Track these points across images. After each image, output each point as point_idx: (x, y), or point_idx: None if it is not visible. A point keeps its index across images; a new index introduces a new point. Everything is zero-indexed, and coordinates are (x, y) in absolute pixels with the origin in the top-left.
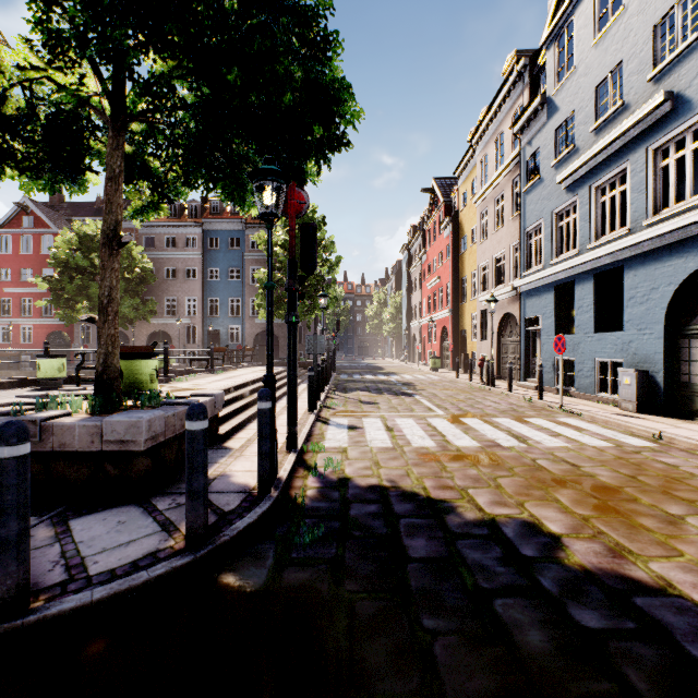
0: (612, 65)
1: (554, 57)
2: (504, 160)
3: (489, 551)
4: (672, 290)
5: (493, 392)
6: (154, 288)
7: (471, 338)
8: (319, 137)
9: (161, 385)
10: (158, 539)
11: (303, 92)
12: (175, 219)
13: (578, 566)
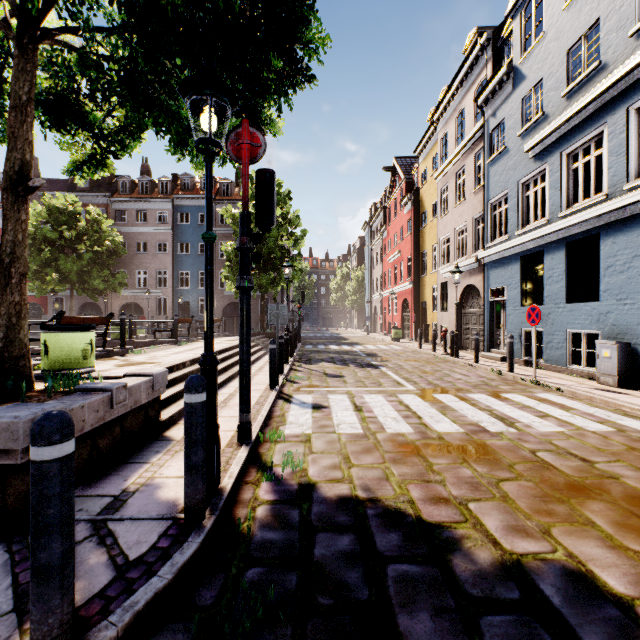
0: (586, 26)
1: (521, 25)
2: (466, 135)
3: None
4: None
5: (458, 363)
6: (126, 261)
7: (432, 309)
8: (277, 70)
9: (115, 358)
10: None
11: (257, 3)
12: (146, 195)
13: None
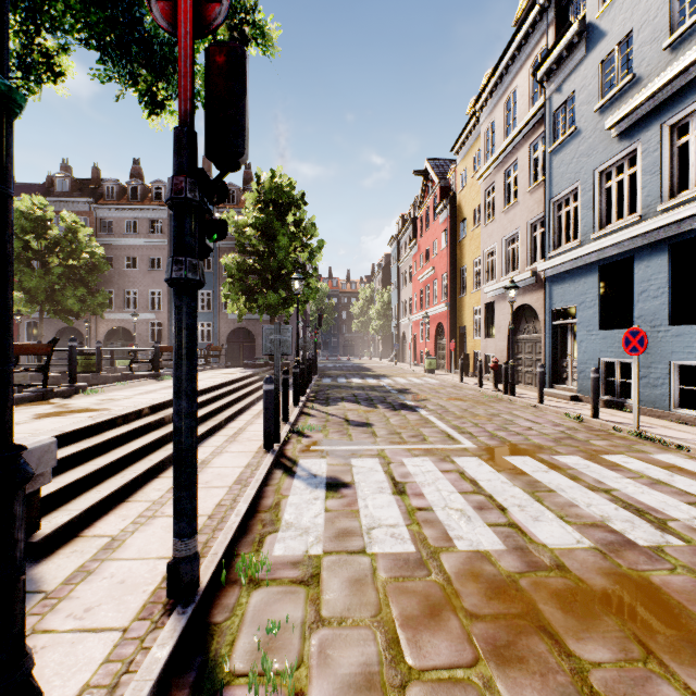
0: None
1: None
2: (518, 122)
3: None
4: None
5: (516, 402)
6: (112, 279)
7: (473, 336)
8: None
9: (51, 402)
10: None
11: None
12: (137, 202)
13: None
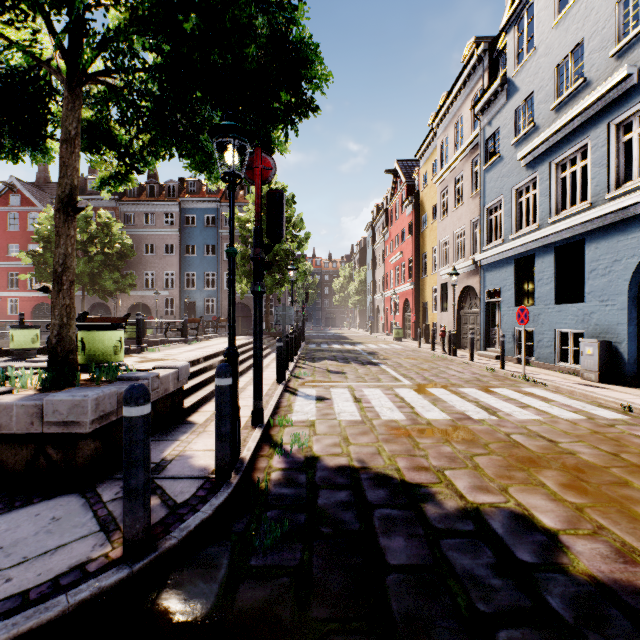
0: (573, 44)
1: (514, 39)
2: (464, 141)
3: (479, 554)
4: (635, 262)
5: (455, 361)
6: (134, 263)
7: (432, 310)
8: (286, 102)
9: (133, 355)
10: (93, 543)
11: (269, 50)
12: (153, 198)
13: (587, 577)
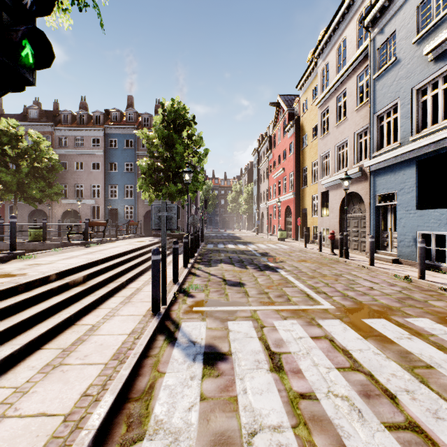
0: None
1: None
2: (347, 61)
3: None
4: None
5: (350, 264)
6: (67, 177)
7: (312, 215)
8: None
9: None
10: None
11: None
12: (83, 125)
13: None
